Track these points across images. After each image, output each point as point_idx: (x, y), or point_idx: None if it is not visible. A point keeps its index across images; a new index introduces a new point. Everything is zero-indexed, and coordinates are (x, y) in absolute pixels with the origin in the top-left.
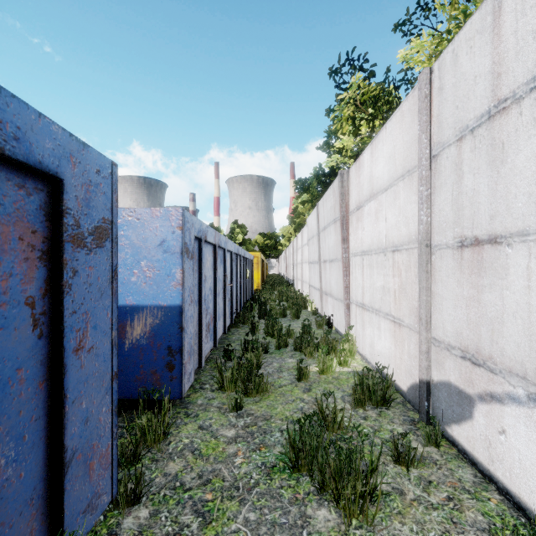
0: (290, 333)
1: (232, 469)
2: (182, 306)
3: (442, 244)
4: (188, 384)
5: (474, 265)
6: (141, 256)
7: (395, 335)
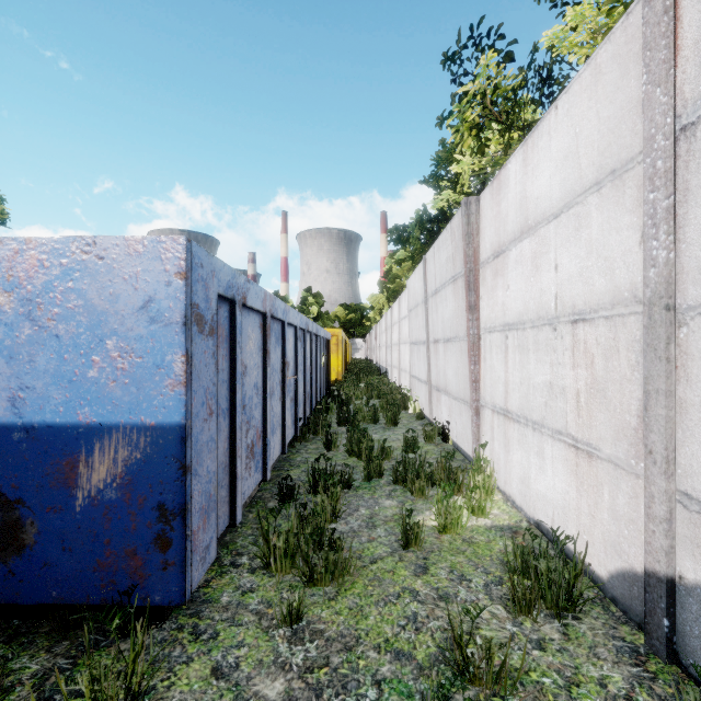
0: (385, 452)
1: None
2: (185, 425)
3: None
4: (200, 570)
5: None
6: (106, 330)
7: (579, 472)
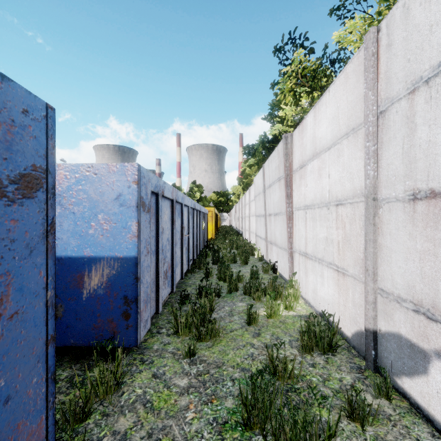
0: (240, 278)
1: (183, 426)
2: (137, 257)
3: (391, 197)
4: (144, 331)
5: (430, 218)
6: (98, 210)
7: (339, 283)
